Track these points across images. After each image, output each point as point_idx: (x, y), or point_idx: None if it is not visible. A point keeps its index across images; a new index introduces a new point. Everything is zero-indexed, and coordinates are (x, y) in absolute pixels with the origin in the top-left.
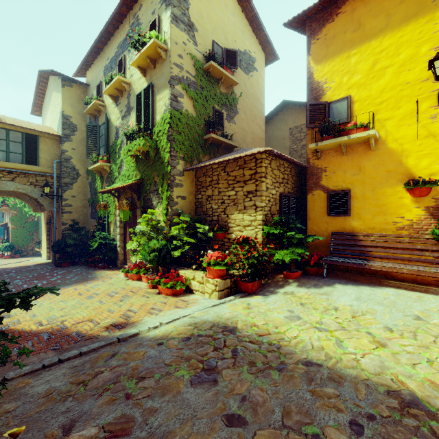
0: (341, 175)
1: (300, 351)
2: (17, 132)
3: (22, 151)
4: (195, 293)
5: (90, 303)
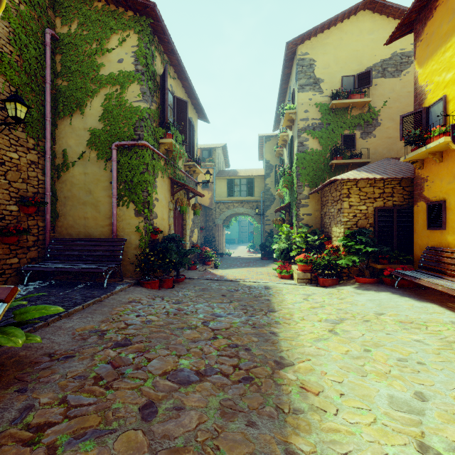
0: (438, 184)
1: (274, 298)
2: (244, 179)
3: (246, 190)
4: (294, 280)
5: (245, 273)
